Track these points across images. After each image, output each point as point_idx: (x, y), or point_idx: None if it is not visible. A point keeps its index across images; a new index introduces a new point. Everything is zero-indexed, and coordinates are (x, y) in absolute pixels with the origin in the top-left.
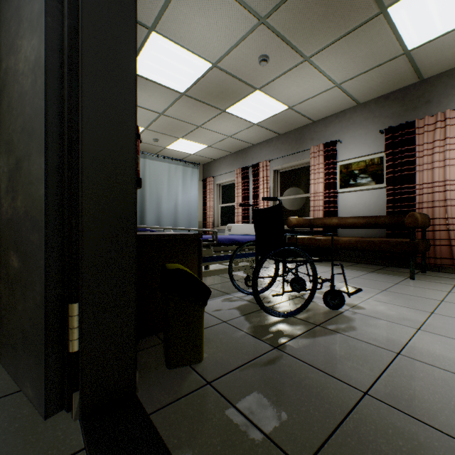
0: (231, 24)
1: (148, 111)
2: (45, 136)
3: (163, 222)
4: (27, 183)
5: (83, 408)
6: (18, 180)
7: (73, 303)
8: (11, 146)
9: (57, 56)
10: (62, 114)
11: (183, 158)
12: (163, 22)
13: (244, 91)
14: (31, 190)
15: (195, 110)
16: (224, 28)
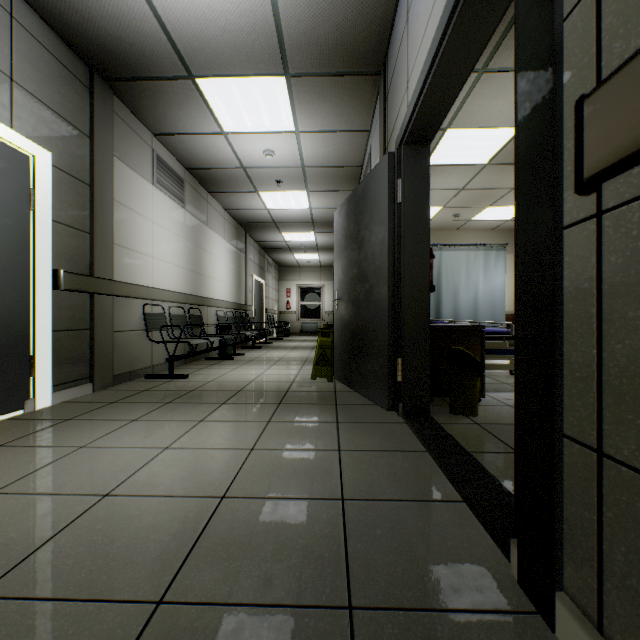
0: None
1: (445, 191)
2: (387, 278)
3: (460, 314)
4: (377, 299)
5: (404, 410)
6: (371, 296)
7: (399, 358)
8: (366, 278)
9: (392, 237)
10: (393, 265)
11: (494, 227)
12: (458, 119)
13: None
14: (379, 302)
15: (505, 174)
16: None
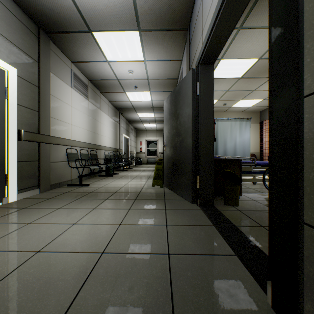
0: (267, 38)
1: (219, 91)
2: (191, 134)
3: (227, 153)
4: (186, 145)
5: (200, 203)
6: (182, 143)
7: (198, 175)
8: (180, 134)
9: (194, 112)
10: (195, 127)
11: (243, 110)
12: (226, 54)
13: None
14: (187, 147)
15: (249, 83)
16: (263, 42)
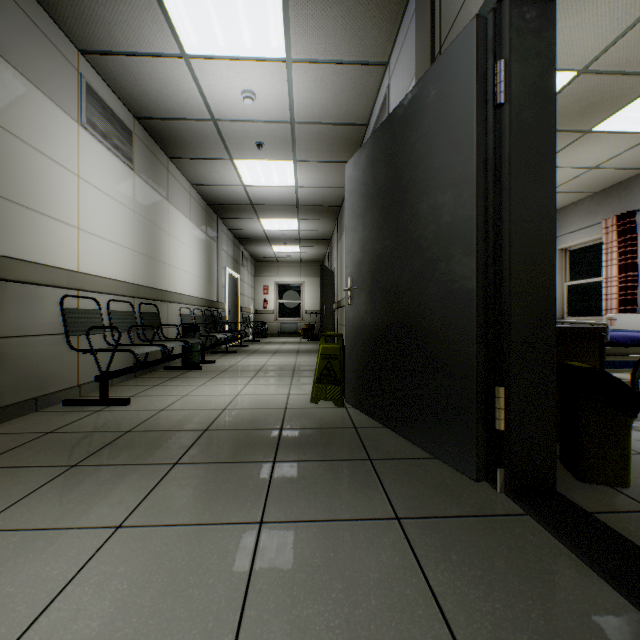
0: (626, 1)
1: None
2: (475, 241)
3: None
4: (444, 281)
5: (510, 483)
6: (427, 278)
7: (500, 386)
8: (416, 250)
9: (482, 169)
10: (485, 219)
11: None
12: None
13: (639, 88)
14: (451, 287)
15: None
16: (610, 14)
